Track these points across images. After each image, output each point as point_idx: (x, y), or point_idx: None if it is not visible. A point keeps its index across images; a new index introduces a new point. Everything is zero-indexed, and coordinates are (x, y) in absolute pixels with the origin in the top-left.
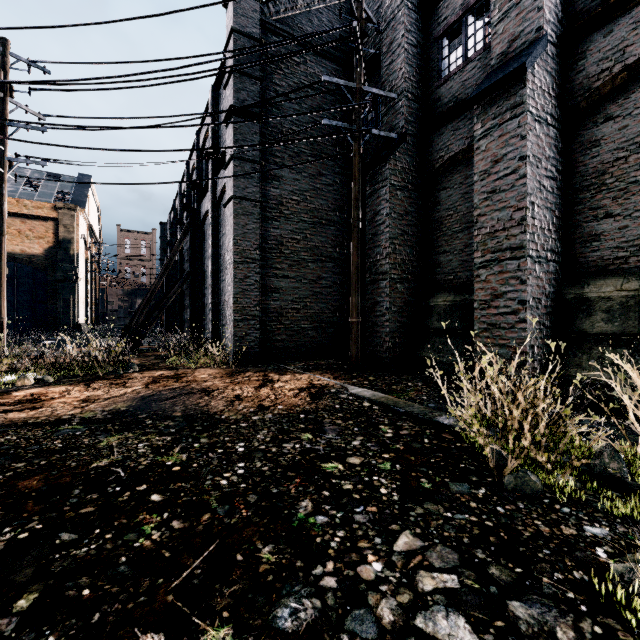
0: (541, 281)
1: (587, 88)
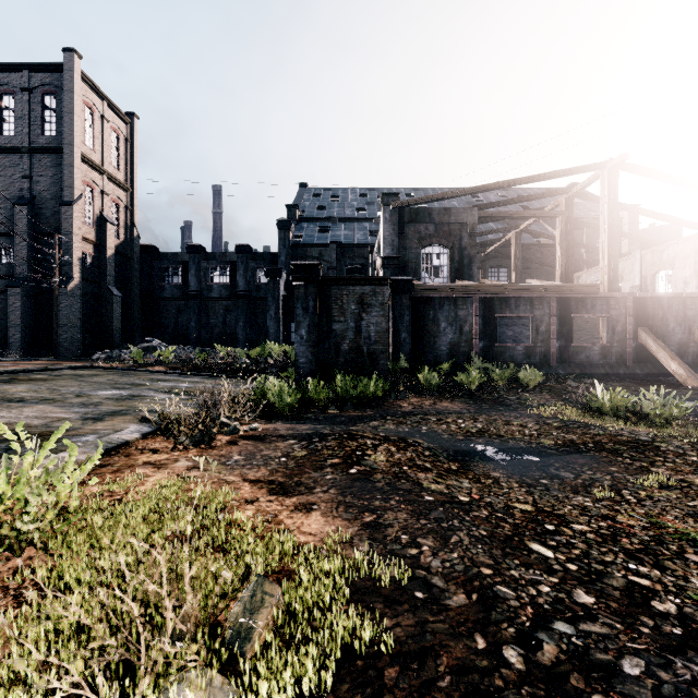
0: (26, 332)
1: (40, 290)
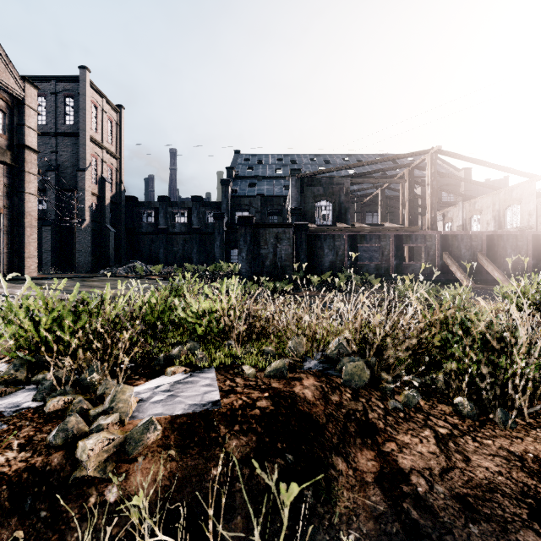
0: (54, 256)
1: (63, 228)
